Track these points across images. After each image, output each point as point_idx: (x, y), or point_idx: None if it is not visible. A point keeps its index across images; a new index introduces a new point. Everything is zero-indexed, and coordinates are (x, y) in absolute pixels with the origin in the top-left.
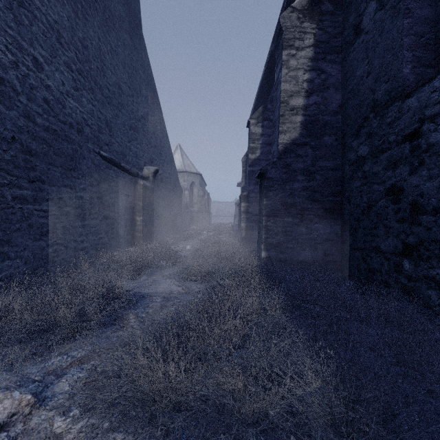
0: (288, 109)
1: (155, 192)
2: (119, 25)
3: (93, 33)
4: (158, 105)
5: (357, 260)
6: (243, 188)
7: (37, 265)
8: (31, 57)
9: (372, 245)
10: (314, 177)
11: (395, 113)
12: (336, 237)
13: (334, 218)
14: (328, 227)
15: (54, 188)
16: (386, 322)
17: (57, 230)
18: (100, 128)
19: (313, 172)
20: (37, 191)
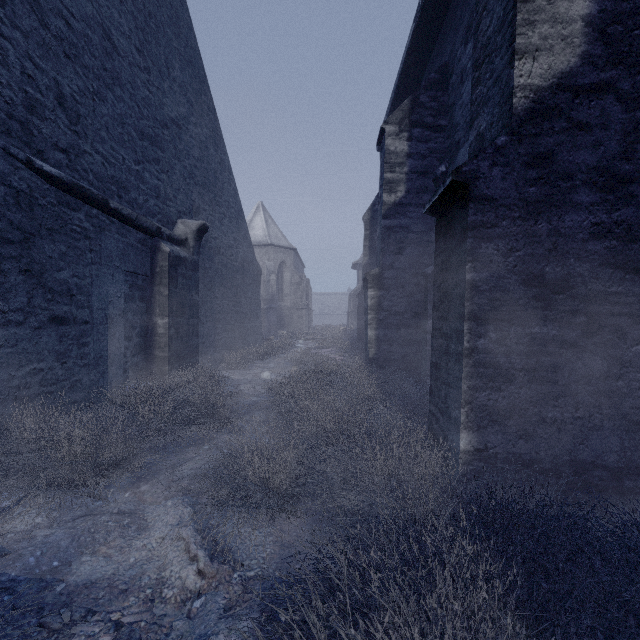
0: None
1: (203, 270)
2: None
3: None
4: (211, 110)
5: None
6: (366, 266)
7: None
8: None
9: None
10: (631, 192)
11: None
12: None
13: None
14: None
15: None
16: None
17: None
18: (33, 104)
19: (628, 179)
20: None
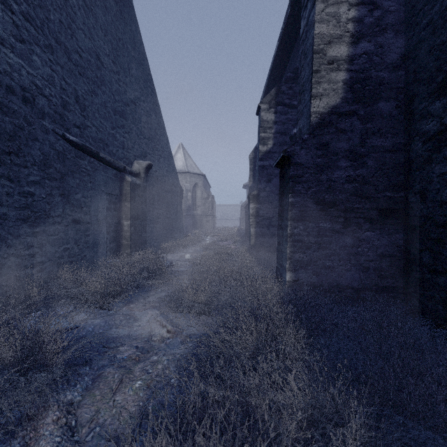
0: (325, 62)
1: (148, 191)
2: None
3: None
4: (153, 91)
5: (444, 290)
6: (251, 188)
7: None
8: None
9: None
10: (364, 161)
11: None
12: (397, 251)
13: (394, 223)
14: (385, 236)
15: None
16: None
17: None
18: (65, 104)
19: (363, 155)
20: None
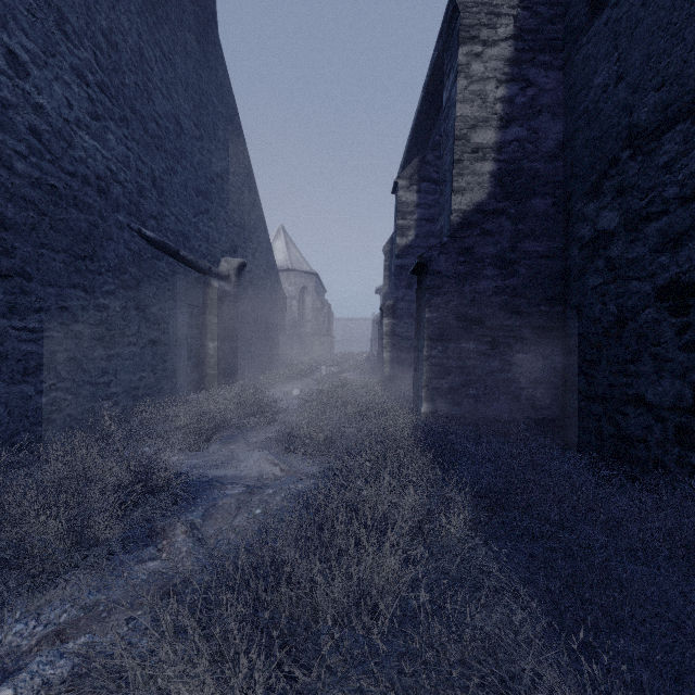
0: (468, 150)
1: (240, 300)
2: (176, 16)
3: (129, 23)
4: (246, 157)
5: (596, 418)
6: (386, 294)
7: (16, 427)
8: (3, 49)
9: (628, 392)
10: (515, 270)
11: (678, 145)
12: (554, 377)
13: (550, 343)
14: (540, 359)
15: (52, 290)
16: (686, 553)
17: (57, 365)
18: (141, 189)
19: (513, 262)
20: (16, 294)
